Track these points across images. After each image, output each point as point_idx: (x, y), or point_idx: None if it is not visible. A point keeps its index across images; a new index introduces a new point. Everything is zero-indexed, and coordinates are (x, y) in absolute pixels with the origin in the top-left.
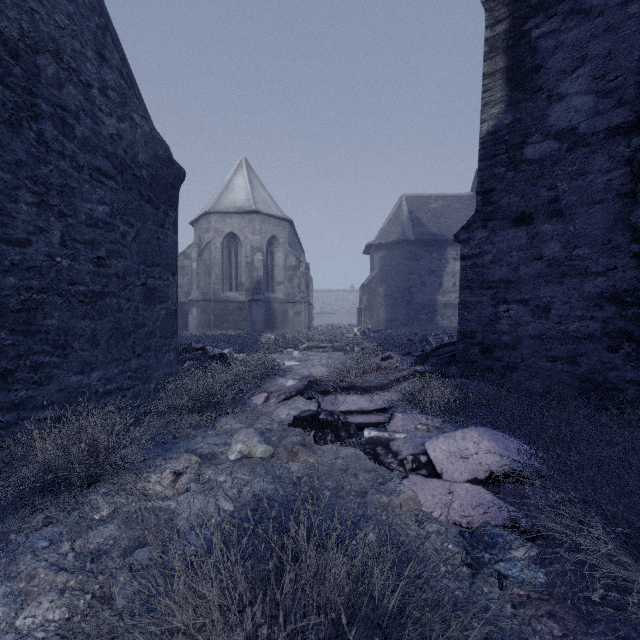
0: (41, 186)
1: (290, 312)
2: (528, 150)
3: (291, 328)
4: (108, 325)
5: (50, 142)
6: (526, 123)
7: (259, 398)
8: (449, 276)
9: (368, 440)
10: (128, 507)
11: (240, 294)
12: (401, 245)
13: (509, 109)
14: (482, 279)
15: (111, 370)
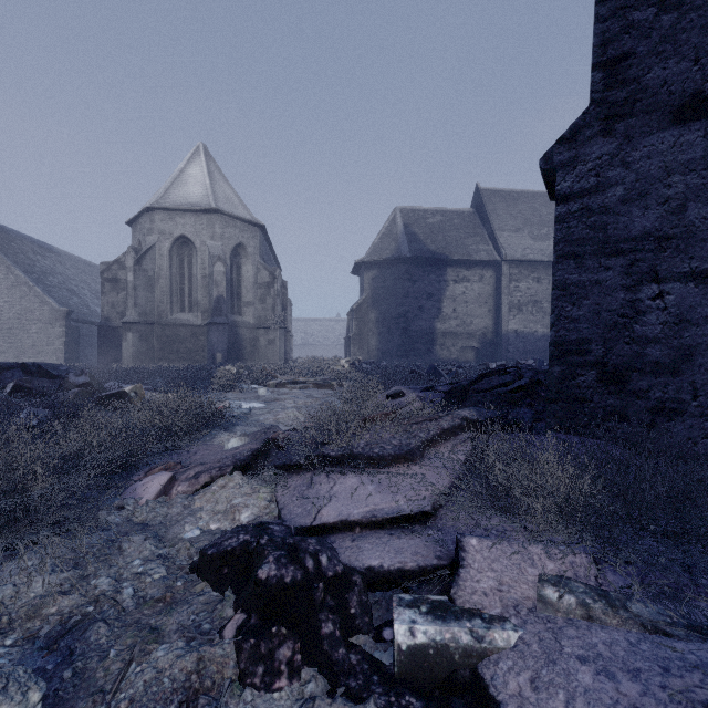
0: None
1: (262, 340)
2: None
3: (263, 360)
4: None
5: None
6: None
7: (151, 484)
8: (449, 301)
9: (409, 660)
10: None
11: (195, 316)
12: (396, 263)
13: None
14: (603, 236)
15: None
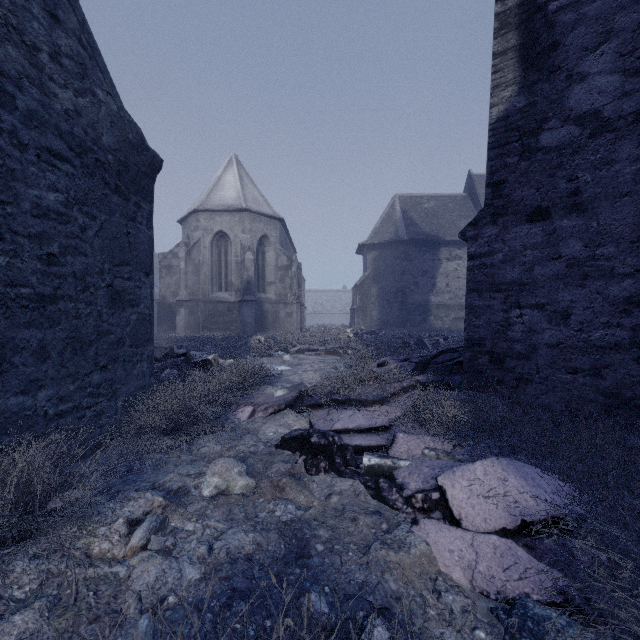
0: None
1: (281, 313)
2: (544, 137)
3: (283, 329)
4: (62, 334)
5: None
6: (542, 107)
7: (244, 412)
8: (442, 277)
9: (368, 469)
10: (62, 577)
11: (230, 294)
12: (394, 245)
13: (522, 91)
14: (492, 281)
15: (65, 387)
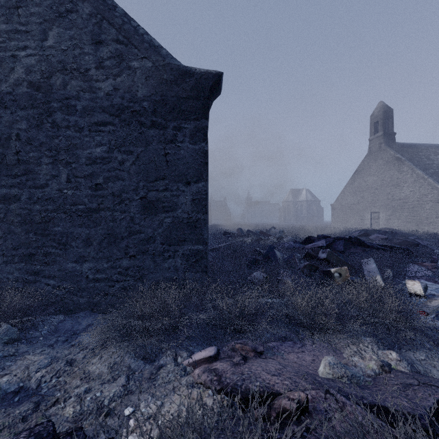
0: (55, 151)
1: None
2: None
3: None
4: (102, 231)
5: (60, 123)
6: None
7: (201, 353)
8: None
9: None
10: None
11: None
12: None
13: None
14: None
15: (102, 264)
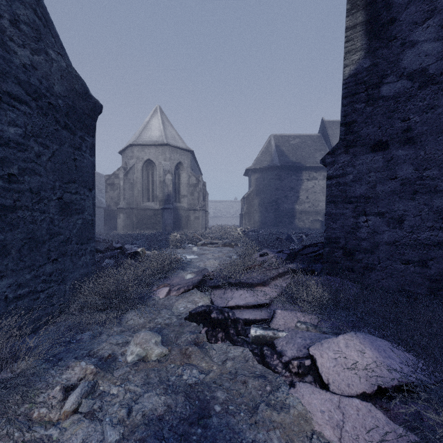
0: None
1: (192, 217)
2: (384, 89)
3: (192, 228)
4: (20, 235)
5: None
6: (382, 66)
7: (162, 292)
8: (304, 191)
9: (254, 338)
10: (4, 441)
11: (155, 204)
12: (270, 169)
13: (368, 55)
14: (345, 195)
15: (23, 276)
